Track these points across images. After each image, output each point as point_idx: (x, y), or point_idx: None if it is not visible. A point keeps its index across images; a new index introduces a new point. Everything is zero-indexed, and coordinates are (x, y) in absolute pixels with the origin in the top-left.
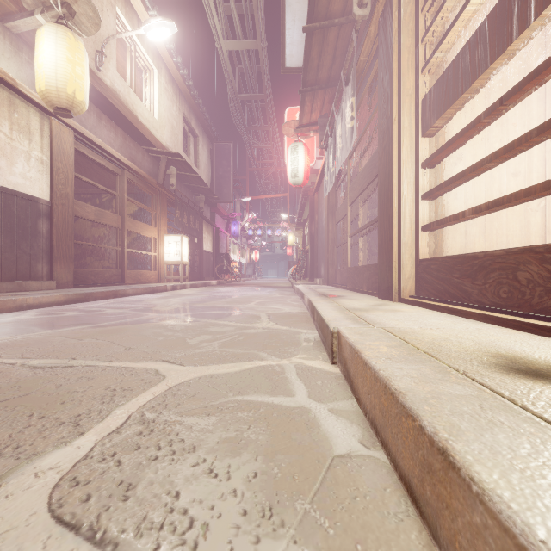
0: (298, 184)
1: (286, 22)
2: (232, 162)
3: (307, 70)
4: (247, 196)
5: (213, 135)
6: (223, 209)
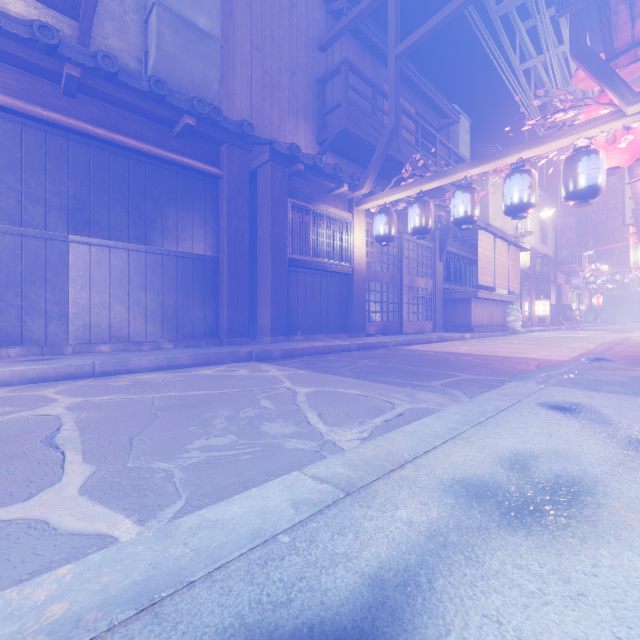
0: (638, 268)
1: (625, 202)
2: (576, 231)
3: (638, 228)
4: (589, 250)
5: (557, 214)
6: (563, 266)
